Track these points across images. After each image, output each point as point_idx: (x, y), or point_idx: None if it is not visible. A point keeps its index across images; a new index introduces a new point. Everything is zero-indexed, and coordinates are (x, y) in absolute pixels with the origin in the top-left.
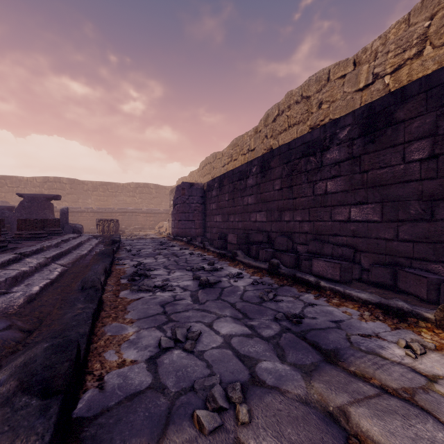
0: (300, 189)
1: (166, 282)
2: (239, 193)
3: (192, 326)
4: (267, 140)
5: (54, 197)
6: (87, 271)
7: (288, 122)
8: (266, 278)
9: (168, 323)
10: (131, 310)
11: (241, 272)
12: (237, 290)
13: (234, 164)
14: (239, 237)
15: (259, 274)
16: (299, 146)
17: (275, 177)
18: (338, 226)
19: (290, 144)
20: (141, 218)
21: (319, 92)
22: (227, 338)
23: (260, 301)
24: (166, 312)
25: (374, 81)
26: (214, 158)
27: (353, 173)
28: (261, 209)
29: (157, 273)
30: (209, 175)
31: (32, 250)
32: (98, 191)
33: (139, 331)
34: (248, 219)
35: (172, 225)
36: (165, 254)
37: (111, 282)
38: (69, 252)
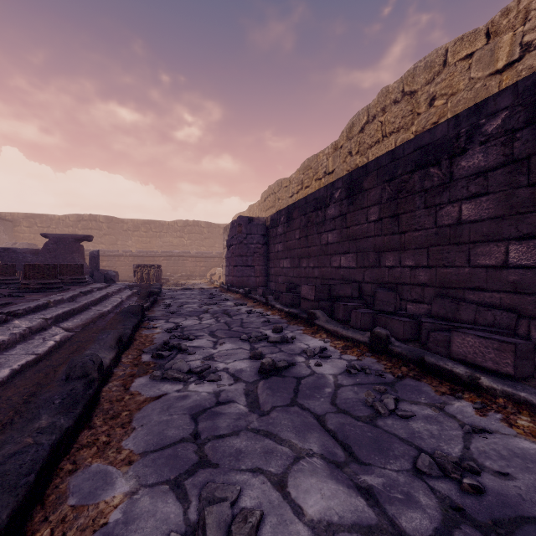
0: (411, 219)
1: (209, 362)
2: (315, 229)
3: (244, 485)
4: (351, 158)
5: (84, 237)
6: (89, 343)
7: (383, 130)
8: (368, 360)
9: (196, 471)
10: (138, 426)
11: (325, 348)
12: (324, 384)
13: (305, 193)
14: (318, 290)
15: (355, 351)
16: (410, 154)
17: (370, 203)
18: (482, 275)
19: (394, 152)
20: (190, 264)
21: (430, 83)
22: (321, 533)
23: (371, 414)
24: (199, 435)
25: (522, 56)
26: (279, 186)
27: (514, 187)
28: (348, 249)
29: (198, 344)
30: (272, 208)
31: (29, 308)
32: (140, 231)
33: (136, 493)
34: (327, 264)
35: (226, 272)
36: (214, 312)
37: (127, 358)
38: (85, 309)
